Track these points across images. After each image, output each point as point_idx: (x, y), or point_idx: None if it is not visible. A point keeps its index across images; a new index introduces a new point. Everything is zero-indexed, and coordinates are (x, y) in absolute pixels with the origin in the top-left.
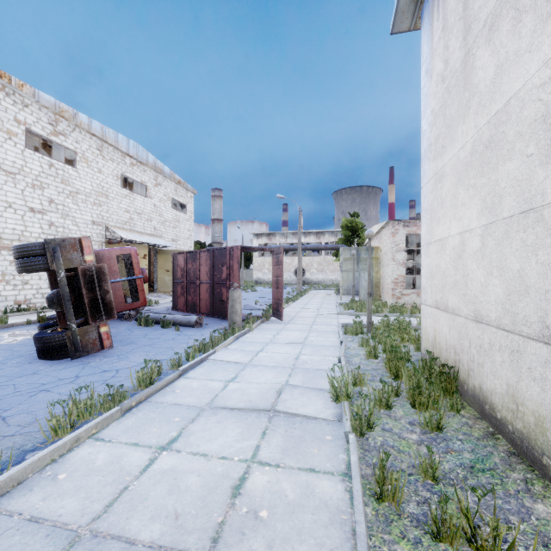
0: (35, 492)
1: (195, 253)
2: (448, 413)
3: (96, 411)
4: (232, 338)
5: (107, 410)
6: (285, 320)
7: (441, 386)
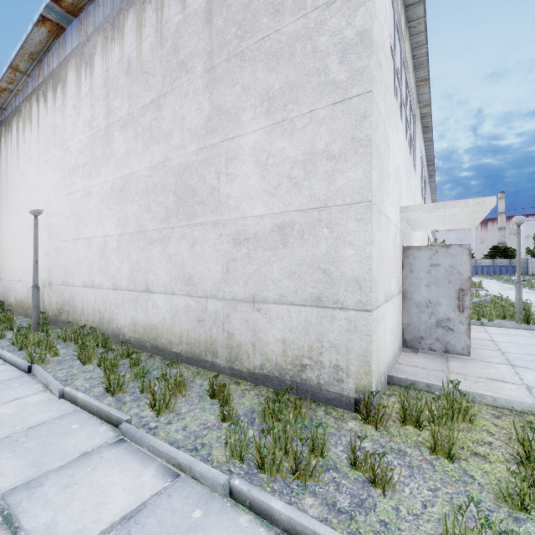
0: None
1: None
2: None
3: None
4: None
5: None
6: None
7: None
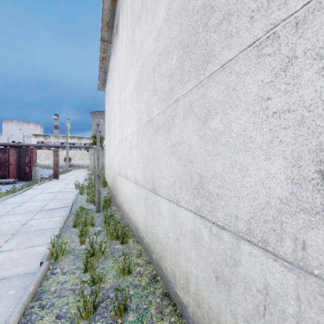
0: (7, 202)
1: (6, 149)
2: (102, 188)
3: (5, 195)
4: (38, 184)
5: (8, 195)
6: (60, 180)
7: (103, 185)
